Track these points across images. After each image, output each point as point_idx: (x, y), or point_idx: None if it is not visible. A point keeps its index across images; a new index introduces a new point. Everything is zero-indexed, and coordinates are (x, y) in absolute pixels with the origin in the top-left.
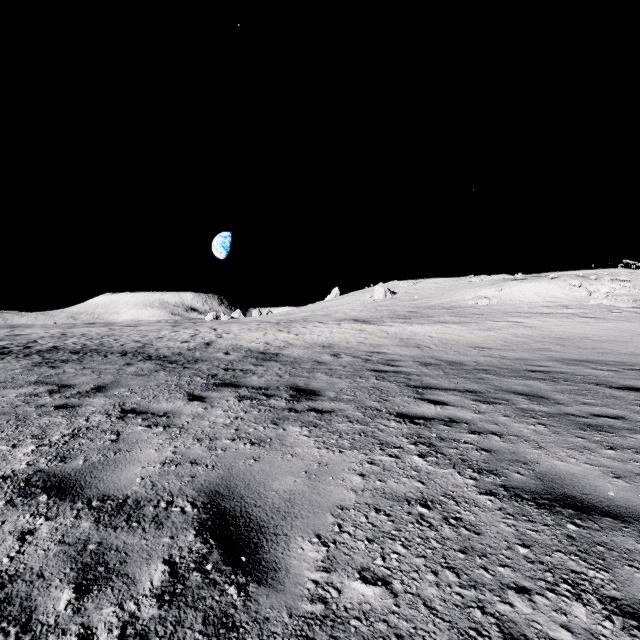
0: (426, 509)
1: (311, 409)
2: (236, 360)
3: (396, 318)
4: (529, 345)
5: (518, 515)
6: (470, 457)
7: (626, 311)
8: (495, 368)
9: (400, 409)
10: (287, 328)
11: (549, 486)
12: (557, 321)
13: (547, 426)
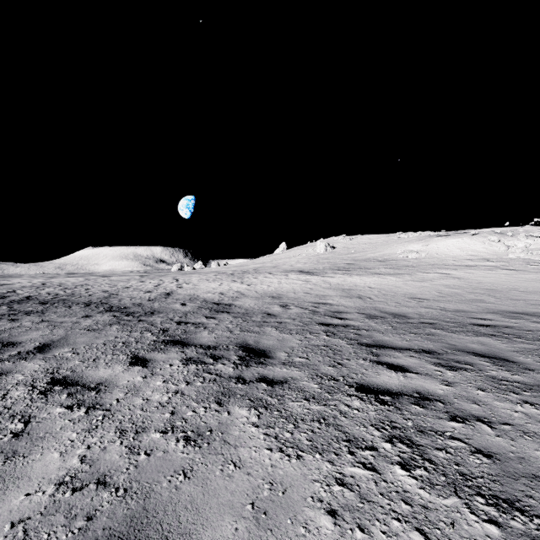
0: None
1: (261, 378)
2: (191, 312)
3: (337, 270)
4: (463, 296)
5: None
6: (470, 469)
7: None
8: (440, 321)
9: (359, 378)
10: (240, 279)
11: None
12: (482, 273)
13: (537, 406)
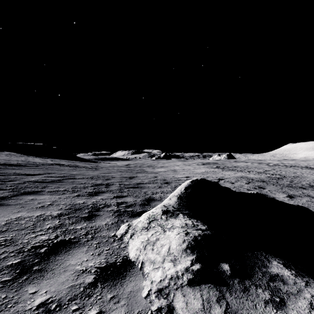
0: None
1: None
2: None
3: None
4: None
5: None
6: None
7: None
8: None
9: None
10: None
11: None
12: None
13: None
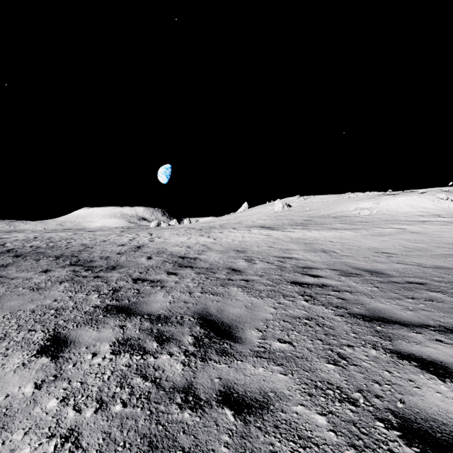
0: None
1: (224, 393)
2: (153, 266)
3: (295, 225)
4: (432, 251)
5: None
6: None
7: None
8: (429, 281)
9: (390, 397)
10: (207, 233)
11: None
12: (437, 228)
13: None
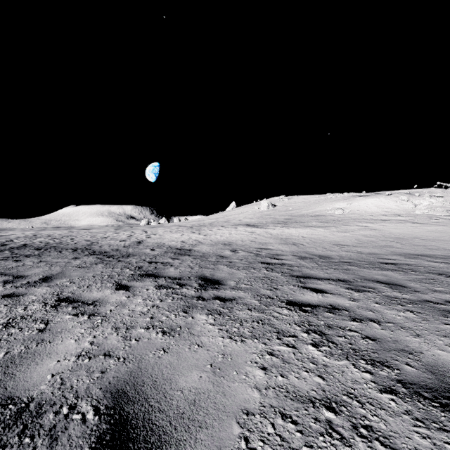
0: (332, 413)
1: (216, 297)
2: (159, 255)
3: (277, 223)
4: (376, 243)
5: (428, 421)
6: (359, 346)
7: (442, 218)
8: (355, 261)
9: (289, 297)
10: (198, 230)
11: (443, 381)
12: (393, 225)
13: (415, 313)
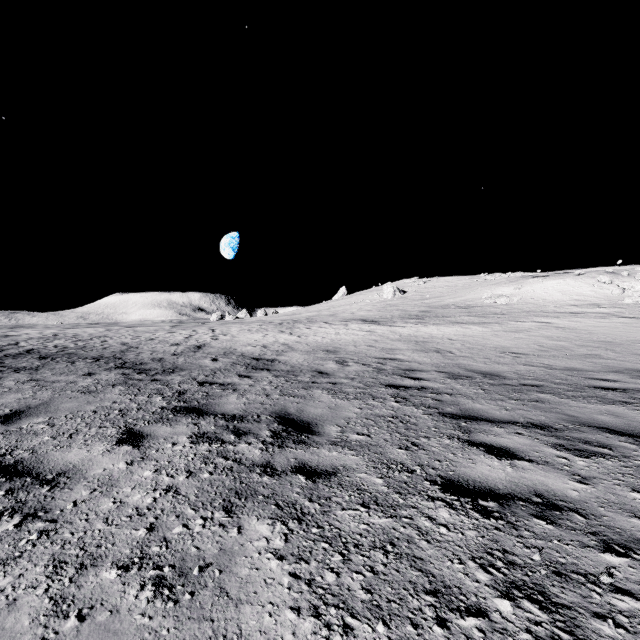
0: None
1: (298, 467)
2: (221, 369)
3: (408, 318)
4: (572, 350)
5: None
6: None
7: None
8: (548, 383)
9: (445, 468)
10: (290, 329)
11: None
12: (592, 321)
13: None
